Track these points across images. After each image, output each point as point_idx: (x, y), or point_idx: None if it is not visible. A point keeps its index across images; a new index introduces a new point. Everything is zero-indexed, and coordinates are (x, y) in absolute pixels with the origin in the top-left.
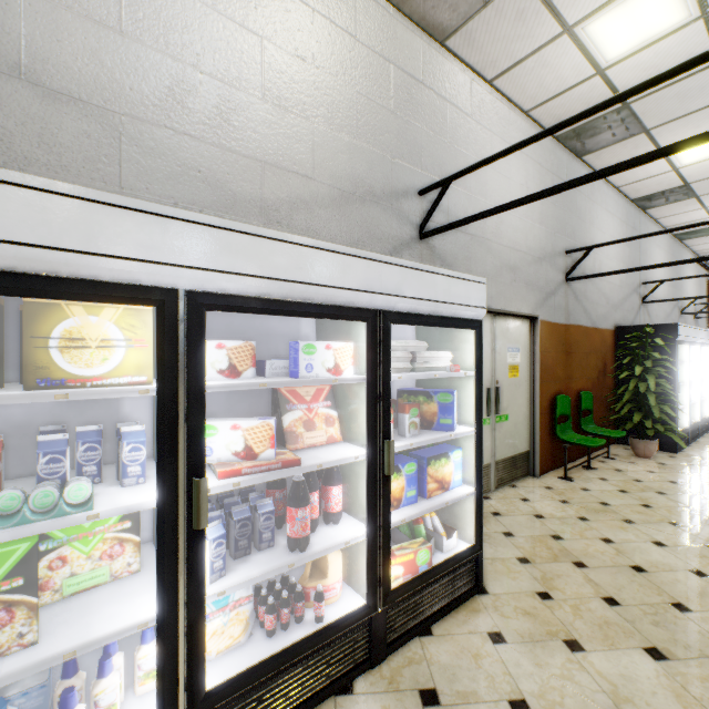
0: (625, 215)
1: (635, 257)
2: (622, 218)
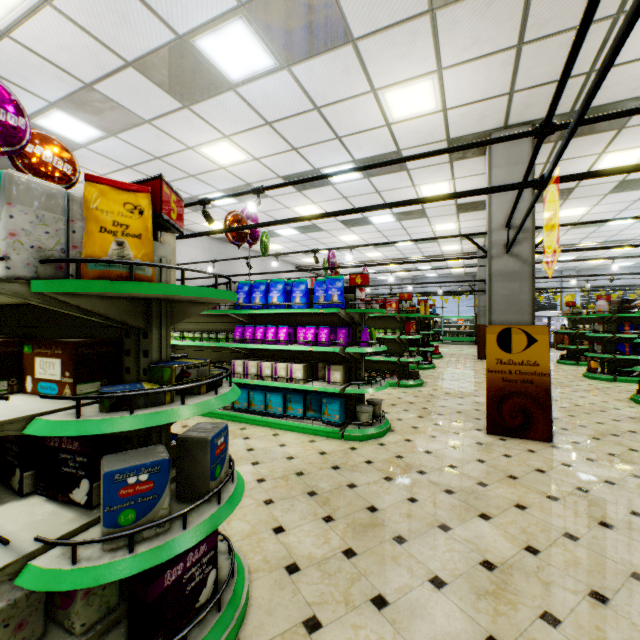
0: (209, 246)
1: (221, 268)
2: (205, 248)
